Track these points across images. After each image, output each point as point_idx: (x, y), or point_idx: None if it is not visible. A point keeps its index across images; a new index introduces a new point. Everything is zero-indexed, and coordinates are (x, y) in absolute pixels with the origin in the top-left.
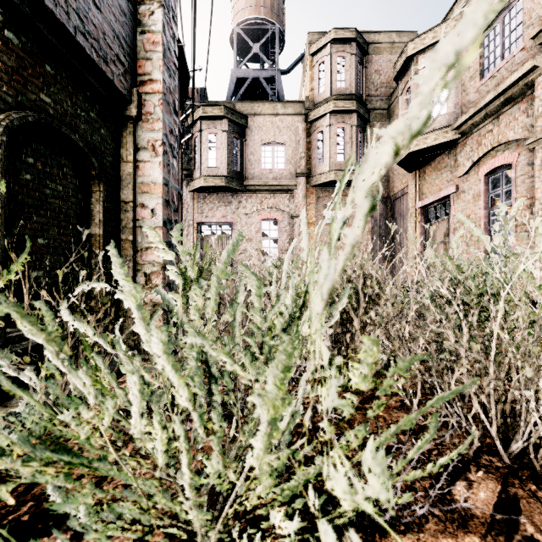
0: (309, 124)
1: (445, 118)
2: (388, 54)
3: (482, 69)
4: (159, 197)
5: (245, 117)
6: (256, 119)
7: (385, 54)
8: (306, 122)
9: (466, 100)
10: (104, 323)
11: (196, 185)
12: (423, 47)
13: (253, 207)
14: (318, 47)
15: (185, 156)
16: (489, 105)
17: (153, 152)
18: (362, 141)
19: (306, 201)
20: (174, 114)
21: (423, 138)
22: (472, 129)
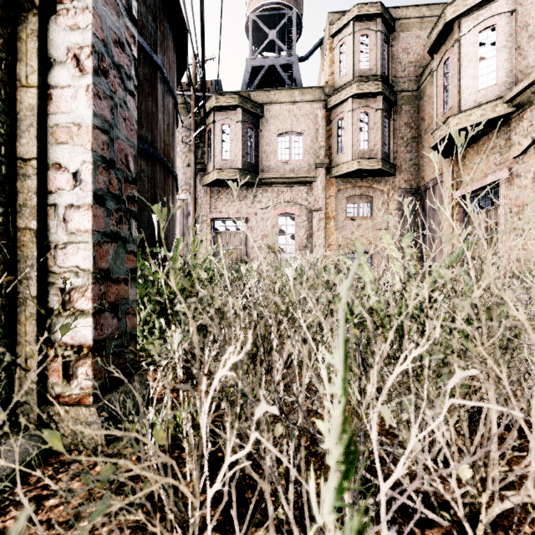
0: (329, 111)
1: (493, 89)
2: (417, 30)
3: None
4: (86, 151)
5: (260, 106)
6: (272, 108)
7: (414, 30)
8: (325, 109)
9: (522, 65)
10: None
11: (209, 179)
12: (465, 8)
13: (269, 201)
14: (338, 26)
15: (199, 149)
16: None
17: (76, 69)
18: (387, 127)
19: (325, 193)
20: (128, 20)
21: (465, 115)
22: (531, 100)
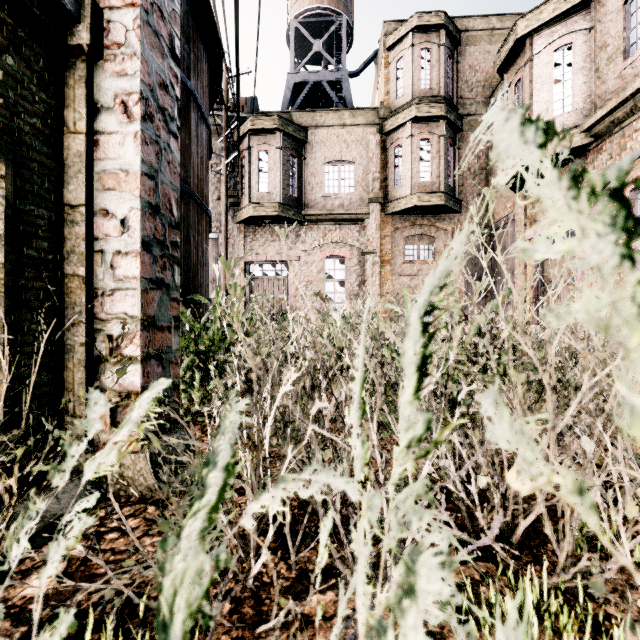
0: (384, 137)
1: (570, 116)
2: (486, 44)
3: (626, 46)
4: (135, 197)
5: (304, 129)
6: (317, 132)
7: (483, 44)
8: (380, 134)
9: (601, 90)
10: (3, 442)
11: (243, 215)
12: (539, 23)
13: (314, 241)
14: (395, 38)
15: (231, 180)
16: (639, 93)
17: (124, 116)
18: (452, 156)
19: (380, 233)
20: (172, 60)
21: None
22: (611, 130)
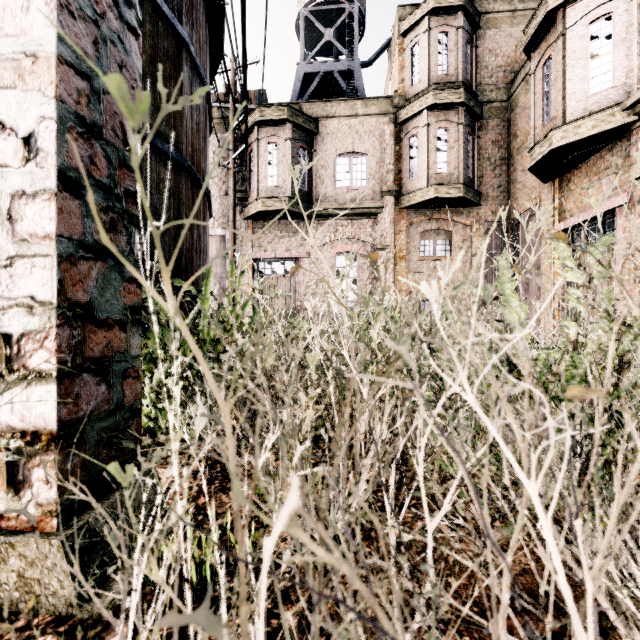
0: (399, 127)
1: (609, 94)
2: (507, 27)
3: None
4: (47, 99)
5: (314, 120)
6: (328, 123)
7: (504, 27)
8: (394, 124)
9: None
10: None
11: (251, 210)
12: None
13: (325, 237)
14: (410, 22)
15: (239, 174)
16: None
17: None
18: (471, 146)
19: (394, 228)
20: None
21: (573, 127)
22: None
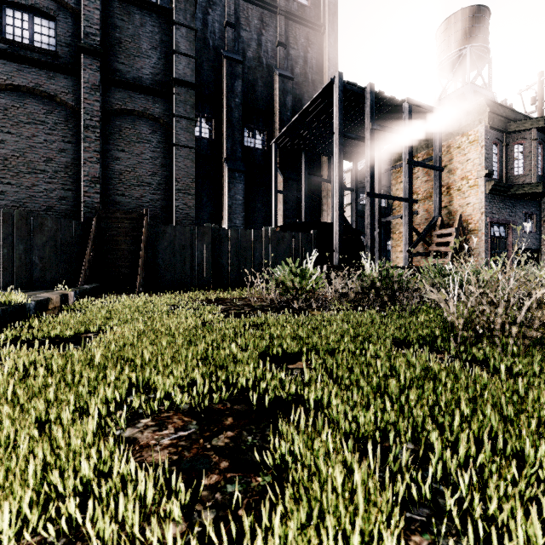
0: None
1: None
2: None
3: None
4: None
5: None
6: None
7: None
8: None
9: None
10: None
11: None
12: None
13: None
14: None
15: None
16: None
17: (544, 255)
18: None
19: None
20: None
21: None
22: None
